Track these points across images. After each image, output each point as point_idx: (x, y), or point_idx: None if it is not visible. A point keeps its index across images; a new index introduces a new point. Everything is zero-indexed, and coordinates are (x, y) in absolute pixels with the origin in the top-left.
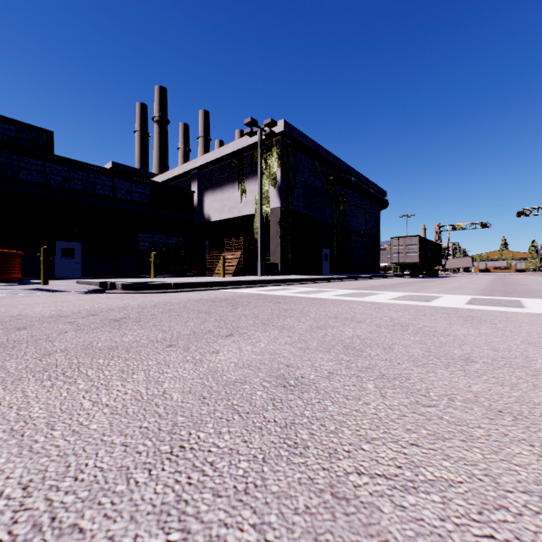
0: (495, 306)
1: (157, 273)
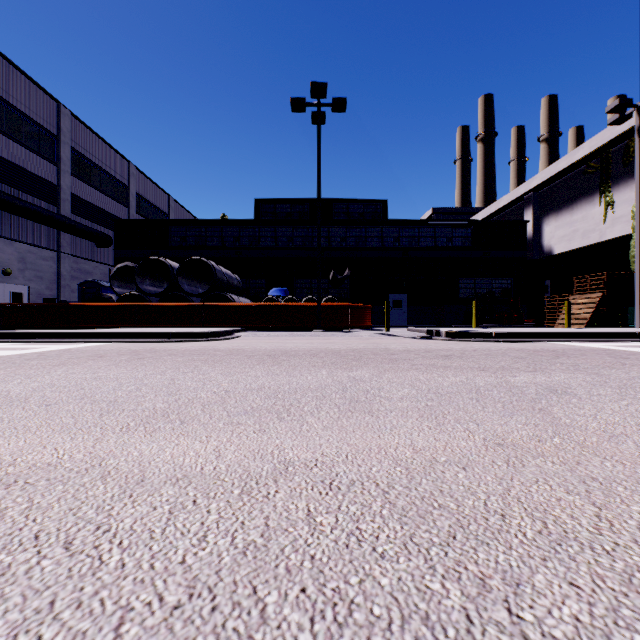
0: None
1: (480, 323)
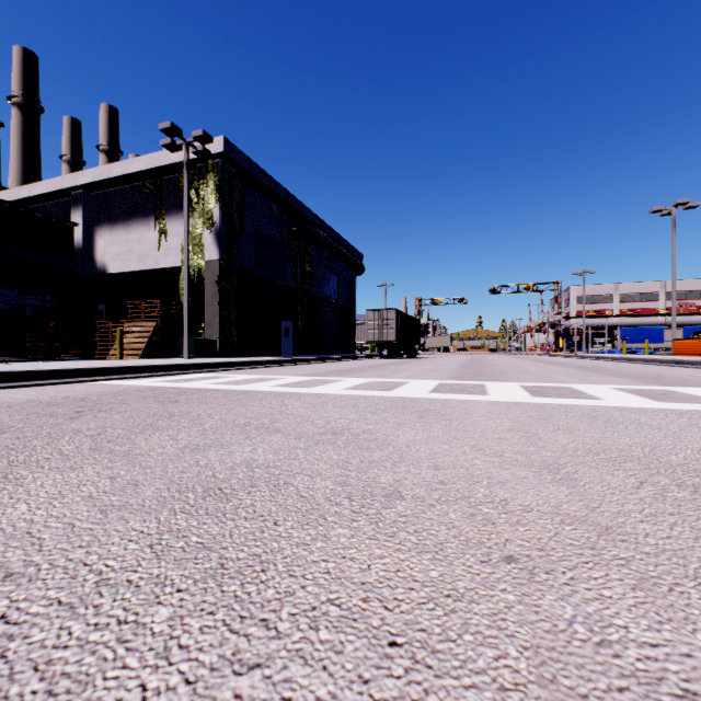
0: (460, 393)
1: None
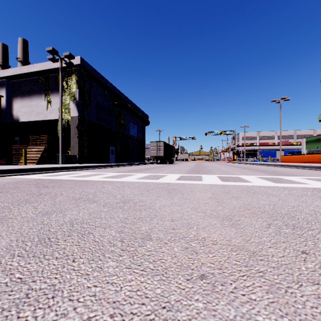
0: (190, 180)
1: None
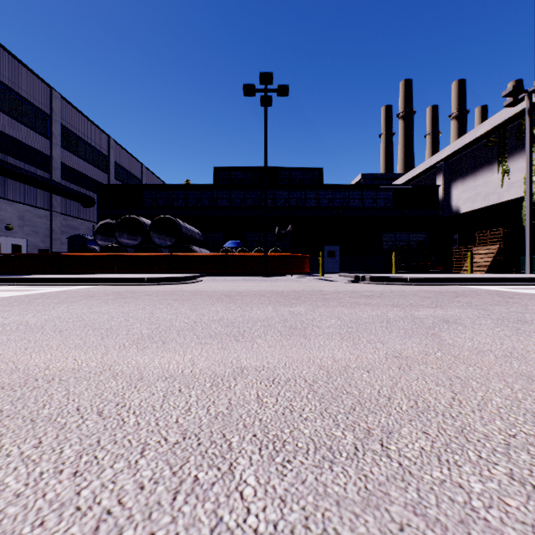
0: None
1: (399, 270)
